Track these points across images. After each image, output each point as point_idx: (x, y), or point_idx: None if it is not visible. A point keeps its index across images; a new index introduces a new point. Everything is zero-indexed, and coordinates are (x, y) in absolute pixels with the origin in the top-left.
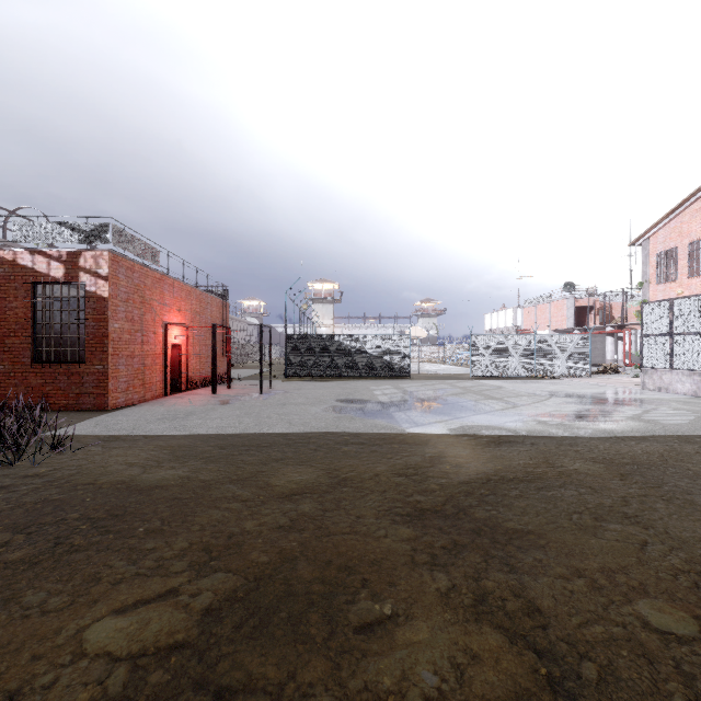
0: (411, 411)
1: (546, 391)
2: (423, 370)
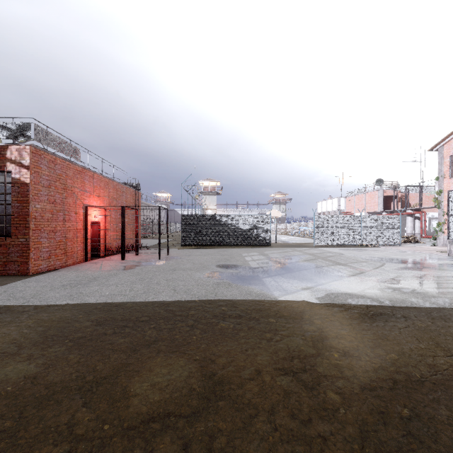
0: (278, 276)
1: (376, 257)
2: (278, 240)
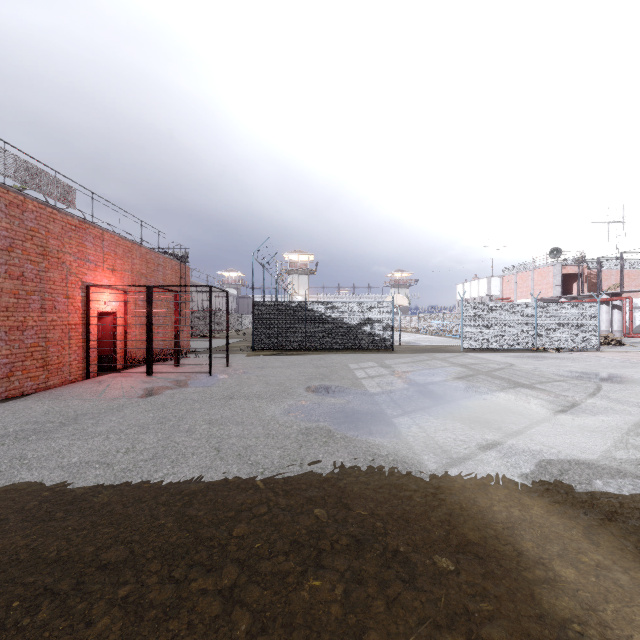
0: (421, 414)
1: (576, 372)
2: (402, 341)
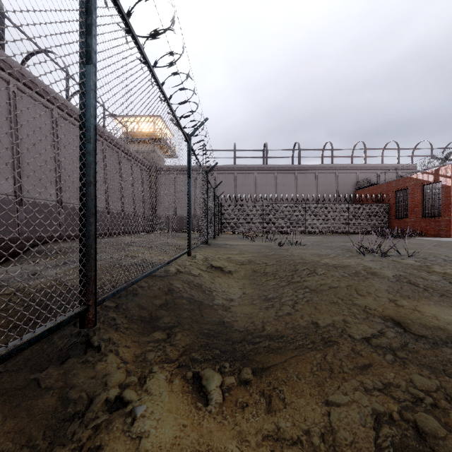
0: None
1: None
2: None
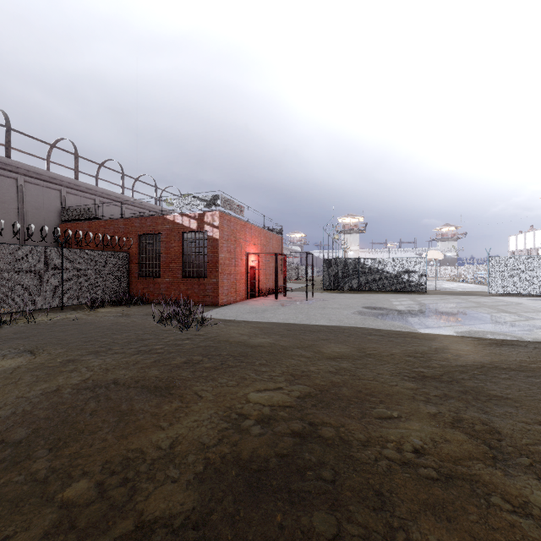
0: (423, 317)
1: None
2: (440, 287)
